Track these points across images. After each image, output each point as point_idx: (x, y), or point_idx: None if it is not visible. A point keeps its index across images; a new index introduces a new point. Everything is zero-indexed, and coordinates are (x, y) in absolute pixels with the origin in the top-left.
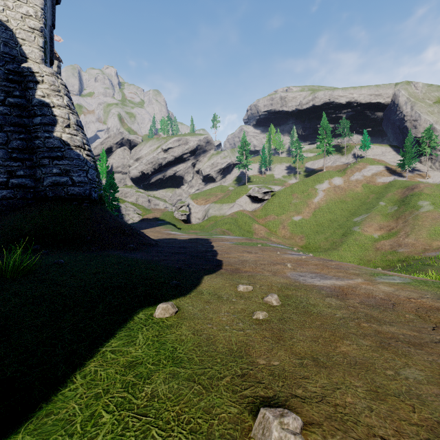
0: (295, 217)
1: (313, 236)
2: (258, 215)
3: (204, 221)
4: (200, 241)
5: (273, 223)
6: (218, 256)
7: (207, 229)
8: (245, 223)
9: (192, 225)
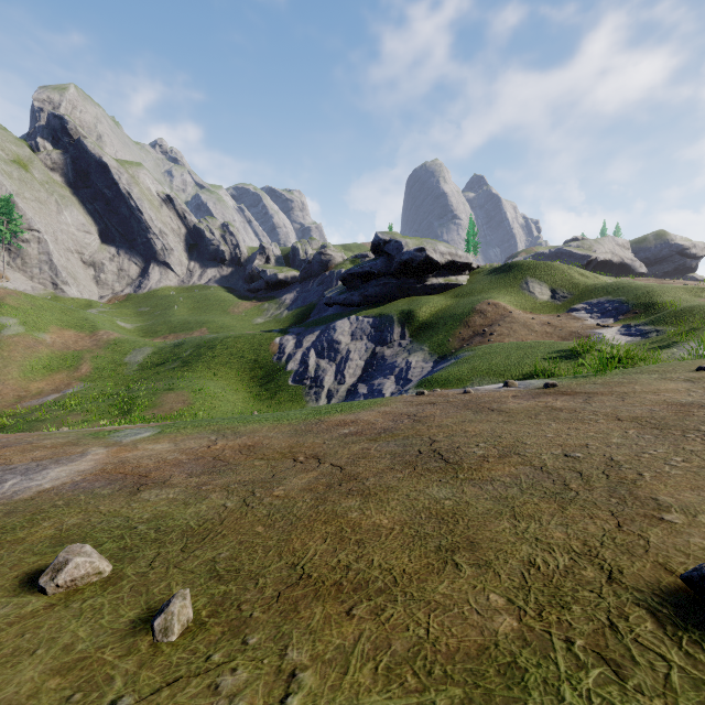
0: None
1: None
2: None
3: None
4: None
5: None
6: None
7: None
8: None
9: None
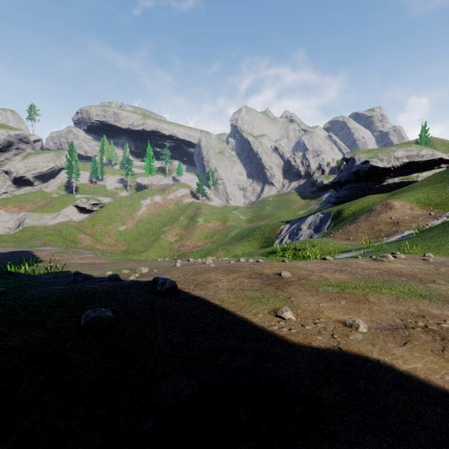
0: (121, 227)
1: (133, 243)
2: (86, 225)
3: (18, 231)
4: (23, 253)
5: (101, 233)
6: (40, 259)
7: (24, 241)
8: (71, 234)
9: (1, 237)
